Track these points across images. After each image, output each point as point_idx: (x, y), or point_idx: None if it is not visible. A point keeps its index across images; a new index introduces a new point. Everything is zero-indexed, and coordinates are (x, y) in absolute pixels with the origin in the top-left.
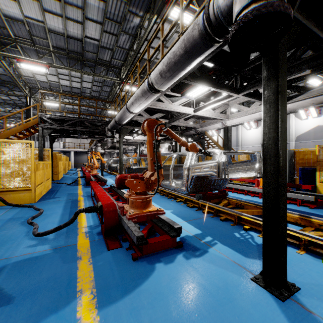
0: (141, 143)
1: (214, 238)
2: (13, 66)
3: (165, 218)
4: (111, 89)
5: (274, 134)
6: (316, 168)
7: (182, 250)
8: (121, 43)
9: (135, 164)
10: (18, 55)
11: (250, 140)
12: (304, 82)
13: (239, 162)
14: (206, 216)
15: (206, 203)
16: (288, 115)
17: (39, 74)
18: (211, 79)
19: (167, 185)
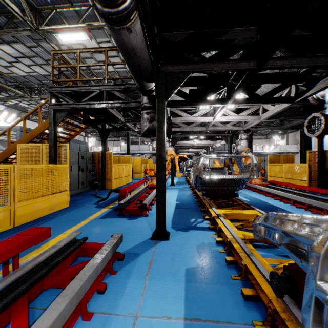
0: (232, 132)
1: None
2: (74, 55)
3: None
4: None
5: None
6: None
7: None
8: None
9: (219, 168)
10: (57, 26)
11: None
12: None
13: None
14: None
15: None
16: None
17: (103, 61)
18: None
19: None
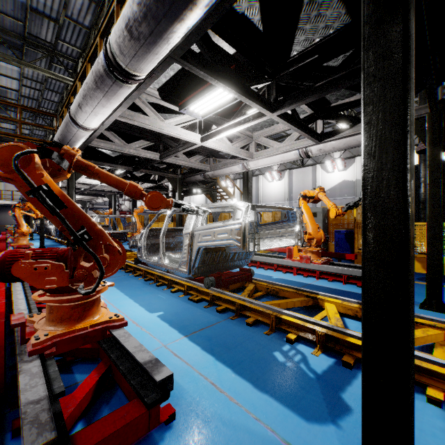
0: (117, 192)
1: (240, 374)
2: None
3: (137, 351)
4: (62, 98)
5: (396, 153)
6: (355, 231)
7: (173, 432)
8: (75, 12)
9: (105, 226)
10: None
11: (272, 195)
12: (333, 126)
13: (271, 224)
14: (222, 319)
15: (221, 293)
16: (314, 166)
17: None
18: (231, 75)
19: (156, 263)
